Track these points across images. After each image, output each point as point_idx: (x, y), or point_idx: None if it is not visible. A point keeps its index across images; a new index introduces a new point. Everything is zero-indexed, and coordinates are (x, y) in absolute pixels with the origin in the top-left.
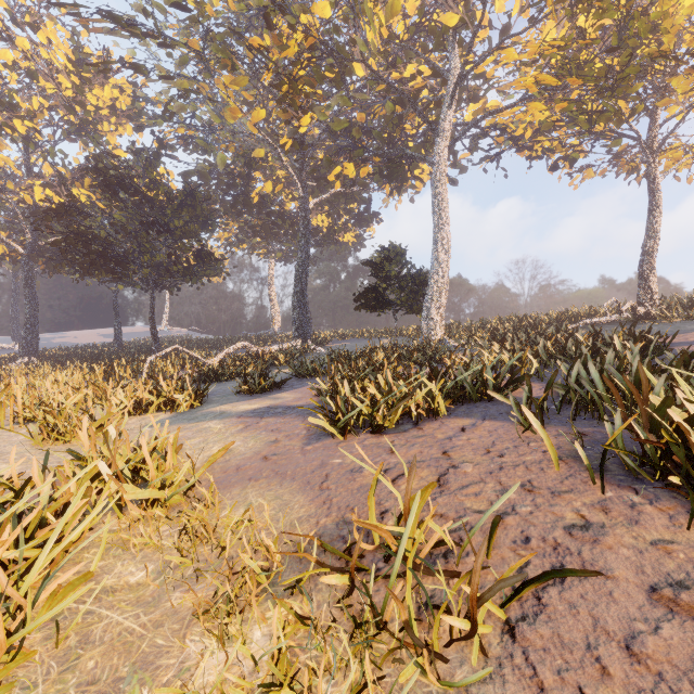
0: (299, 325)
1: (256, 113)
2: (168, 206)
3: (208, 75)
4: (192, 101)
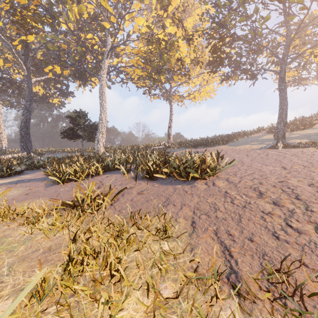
0: (25, 144)
1: None
2: None
3: None
4: None
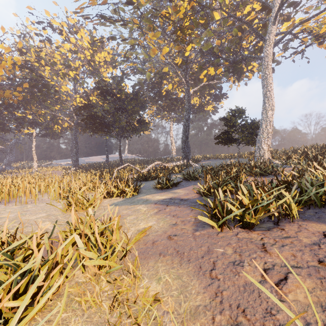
0: (185, 153)
1: (164, 49)
2: (126, 100)
3: (142, 34)
4: (135, 49)
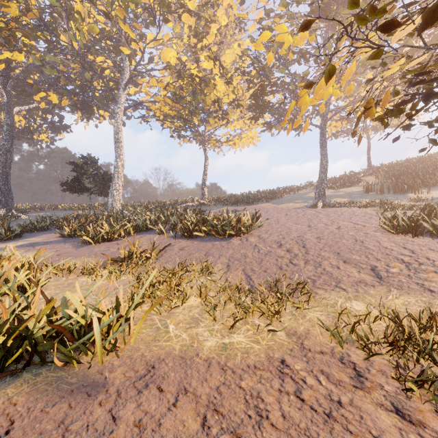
0: (3, 199)
1: None
2: None
3: None
4: None
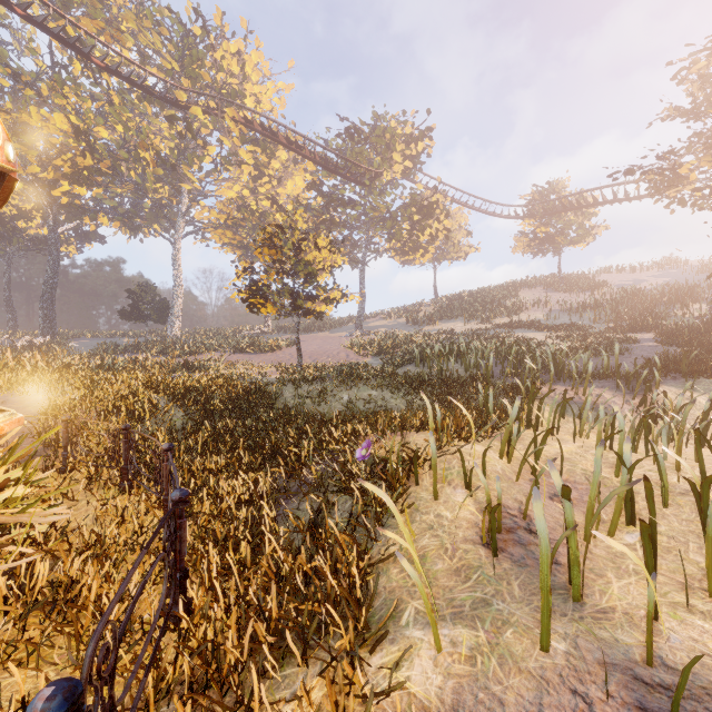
0: (49, 325)
1: (32, 168)
2: None
3: None
4: None
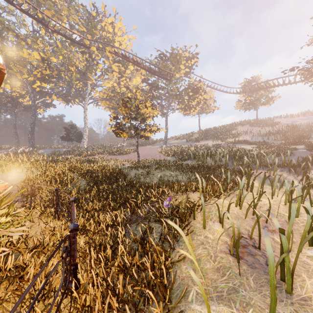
0: (32, 143)
1: (25, 75)
2: None
3: (13, 65)
4: None
